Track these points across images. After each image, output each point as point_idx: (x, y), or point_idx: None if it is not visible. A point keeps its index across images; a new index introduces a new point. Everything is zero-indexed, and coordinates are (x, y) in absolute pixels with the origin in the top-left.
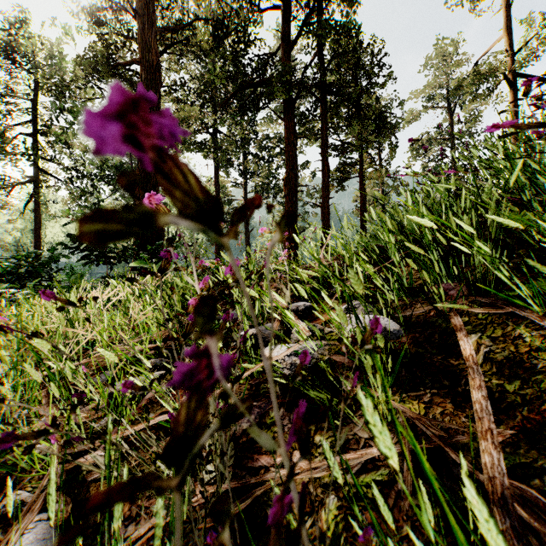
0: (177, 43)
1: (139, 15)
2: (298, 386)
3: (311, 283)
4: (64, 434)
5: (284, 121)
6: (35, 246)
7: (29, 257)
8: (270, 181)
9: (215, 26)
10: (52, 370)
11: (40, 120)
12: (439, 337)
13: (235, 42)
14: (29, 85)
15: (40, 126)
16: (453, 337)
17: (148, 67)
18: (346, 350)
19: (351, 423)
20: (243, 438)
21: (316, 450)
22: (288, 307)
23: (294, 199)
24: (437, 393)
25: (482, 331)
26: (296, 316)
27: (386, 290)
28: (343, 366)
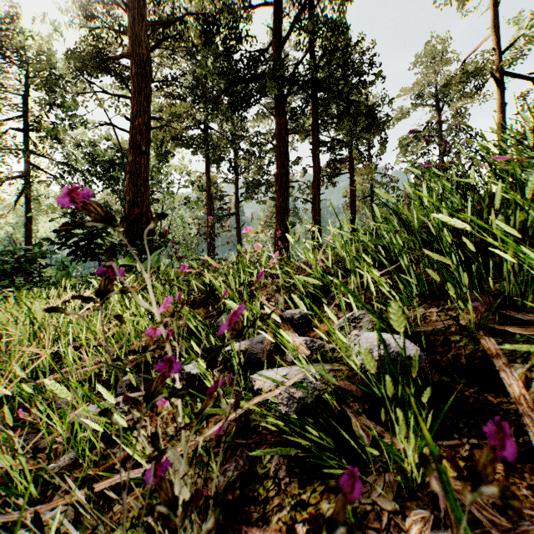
0: (168, 38)
1: (129, 9)
2: (295, 420)
3: (307, 287)
4: (4, 487)
5: (275, 117)
6: (26, 241)
7: (16, 252)
8: (261, 177)
9: (206, 22)
10: (12, 389)
11: (31, 115)
12: (467, 362)
13: (227, 38)
14: (20, 80)
15: (31, 121)
16: (486, 364)
17: (139, 61)
18: (352, 372)
19: (366, 483)
20: (228, 496)
21: (323, 524)
22: (282, 316)
23: (285, 194)
24: (478, 445)
25: (524, 357)
26: (291, 328)
27: (393, 297)
28: (350, 395)
